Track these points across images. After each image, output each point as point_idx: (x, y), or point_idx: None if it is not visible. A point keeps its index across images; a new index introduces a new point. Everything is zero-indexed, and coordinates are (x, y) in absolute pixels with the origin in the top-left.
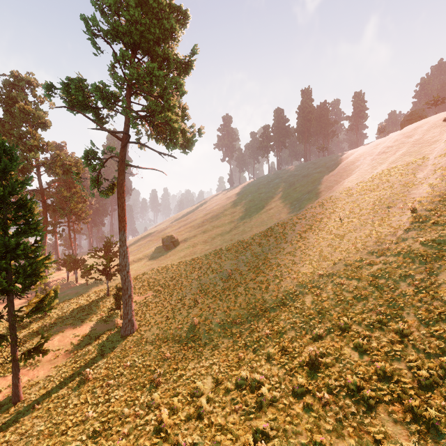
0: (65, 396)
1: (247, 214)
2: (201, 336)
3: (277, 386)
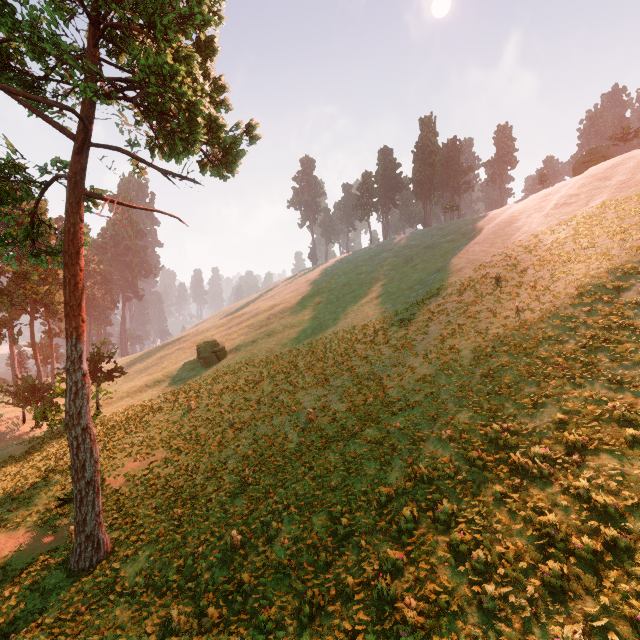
0: None
1: (340, 305)
2: (244, 586)
3: None
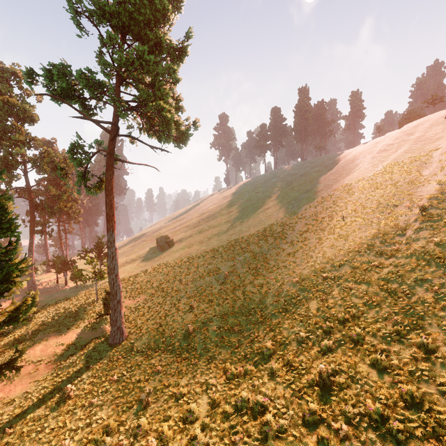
0: (42, 418)
1: (244, 213)
2: (196, 346)
3: (283, 411)
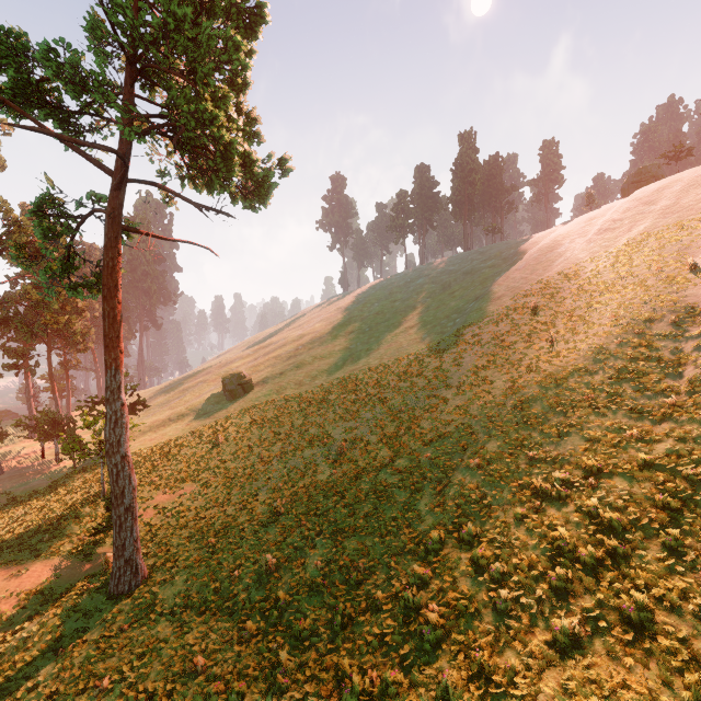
0: None
1: (373, 335)
2: (280, 603)
3: None
